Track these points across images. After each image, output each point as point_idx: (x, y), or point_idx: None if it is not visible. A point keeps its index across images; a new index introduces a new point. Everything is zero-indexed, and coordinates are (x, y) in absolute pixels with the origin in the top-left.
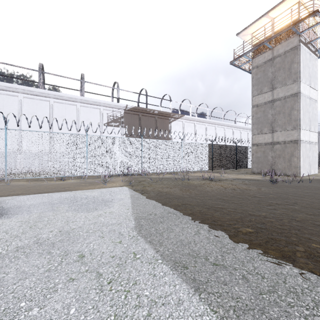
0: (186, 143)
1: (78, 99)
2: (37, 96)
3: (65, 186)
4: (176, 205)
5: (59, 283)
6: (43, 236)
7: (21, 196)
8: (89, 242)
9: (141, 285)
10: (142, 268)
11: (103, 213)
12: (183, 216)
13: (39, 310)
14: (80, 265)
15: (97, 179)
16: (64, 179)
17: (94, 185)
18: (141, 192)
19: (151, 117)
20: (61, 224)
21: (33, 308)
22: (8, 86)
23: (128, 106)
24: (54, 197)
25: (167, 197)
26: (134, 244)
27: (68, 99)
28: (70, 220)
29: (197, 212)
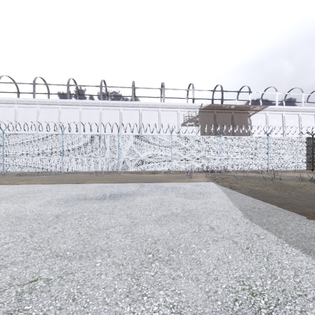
0: (274, 138)
1: (159, 105)
2: (131, 107)
3: (160, 178)
4: (279, 203)
5: (208, 240)
6: (174, 211)
7: (137, 184)
8: (210, 220)
9: (277, 256)
10: (271, 246)
11: (207, 201)
12: (293, 214)
13: (207, 251)
14: (215, 233)
15: (180, 174)
16: (154, 173)
17: (182, 179)
18: (231, 188)
19: (227, 113)
20: (180, 205)
21: (202, 249)
22: (114, 103)
23: (203, 104)
24: (159, 186)
25: (263, 195)
26: (252, 228)
27: (152, 106)
28: (184, 203)
29: (309, 212)
